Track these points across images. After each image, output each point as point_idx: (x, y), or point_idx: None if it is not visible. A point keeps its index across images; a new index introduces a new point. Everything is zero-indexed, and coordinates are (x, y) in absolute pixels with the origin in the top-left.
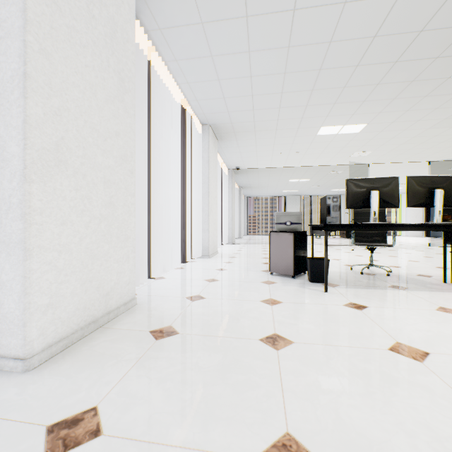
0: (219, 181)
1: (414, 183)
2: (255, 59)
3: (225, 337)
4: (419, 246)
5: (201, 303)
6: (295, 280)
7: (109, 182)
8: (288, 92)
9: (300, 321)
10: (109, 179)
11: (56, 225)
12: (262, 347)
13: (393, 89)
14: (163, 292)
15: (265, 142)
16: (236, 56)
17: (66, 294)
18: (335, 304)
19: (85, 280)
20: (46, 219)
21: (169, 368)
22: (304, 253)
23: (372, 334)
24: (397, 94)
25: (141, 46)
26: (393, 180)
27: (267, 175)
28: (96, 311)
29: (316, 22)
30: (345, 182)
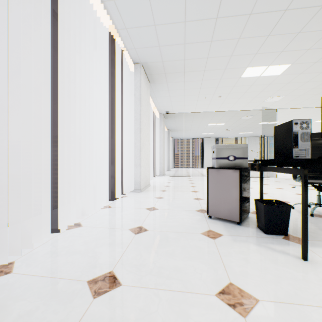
0: (152, 123)
1: None
2: None
3: None
4: None
5: (108, 306)
6: (242, 228)
7: None
8: (223, 18)
9: None
10: None
11: None
12: None
13: None
14: (58, 264)
15: (193, 85)
16: None
17: None
18: None
19: None
20: None
21: None
22: (247, 193)
23: None
24: None
25: None
26: None
27: (191, 119)
28: None
29: None
30: (251, 126)
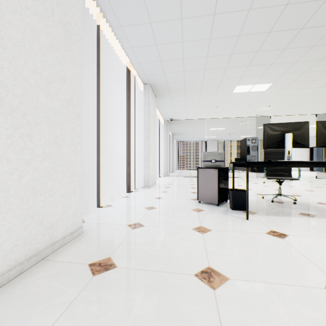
0: (157, 129)
1: (323, 127)
2: (186, 26)
3: (161, 272)
4: (308, 178)
5: (140, 231)
6: (219, 207)
7: (54, 123)
8: (212, 56)
9: (231, 252)
10: (53, 120)
11: None
12: (198, 286)
13: (296, 53)
14: (108, 220)
15: (193, 98)
16: (171, 22)
17: (0, 232)
18: (258, 232)
19: (25, 215)
20: None
21: (100, 317)
22: (225, 185)
23: (303, 267)
24: (298, 58)
25: (91, 14)
26: (304, 124)
27: (193, 125)
28: (38, 244)
29: None
30: (251, 130)
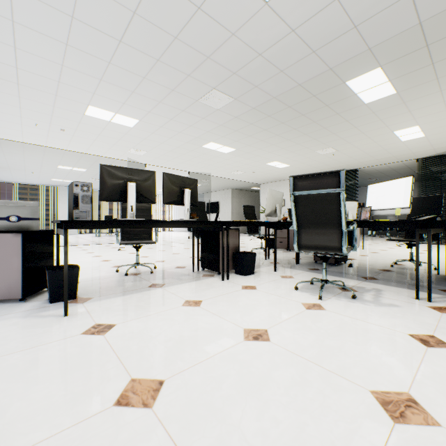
0: None
1: (170, 181)
2: None
3: None
4: (183, 239)
5: None
6: (25, 304)
7: None
8: (26, 27)
9: None
10: None
11: None
12: None
13: (158, 91)
14: None
15: (3, 98)
16: None
17: None
18: (69, 336)
19: None
20: None
21: None
22: (47, 262)
23: (102, 379)
24: (162, 99)
25: None
26: (151, 174)
27: (20, 153)
28: None
29: None
30: None
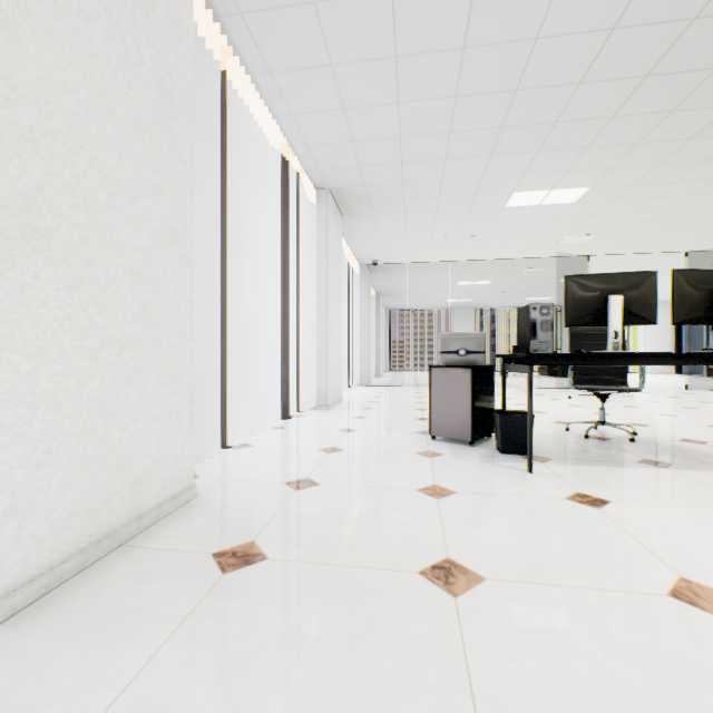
0: (346, 283)
1: (686, 283)
2: (405, 71)
3: (354, 568)
4: (670, 389)
5: (312, 494)
6: (474, 449)
7: (142, 276)
8: (460, 132)
9: (492, 532)
10: (140, 271)
11: (26, 355)
12: (425, 591)
13: (637, 126)
14: (246, 473)
15: (421, 219)
16: (374, 65)
17: (47, 489)
18: (550, 497)
19: (89, 458)
20: (3, 343)
21: (243, 641)
22: (488, 403)
23: (630, 560)
24: (643, 136)
25: (210, 47)
26: (647, 277)
27: (422, 274)
28: (114, 514)
29: (514, 2)
30: (547, 286)
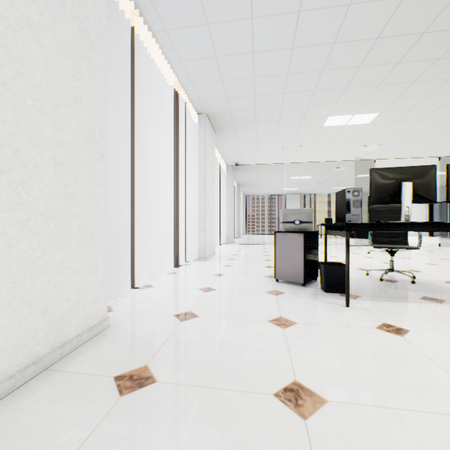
0: (217, 177)
1: None
2: (258, 29)
3: (223, 390)
4: (428, 246)
5: (192, 324)
6: (306, 288)
7: (64, 165)
8: (295, 74)
9: (326, 357)
10: (63, 161)
11: None
12: (280, 413)
13: (414, 69)
14: (146, 307)
15: (267, 134)
16: (237, 24)
17: None
18: (364, 326)
19: (17, 304)
20: None
21: None
22: (314, 257)
23: (436, 382)
24: (417, 77)
25: (123, 10)
26: (429, 169)
27: (267, 172)
28: (40, 346)
29: None
30: (347, 180)
